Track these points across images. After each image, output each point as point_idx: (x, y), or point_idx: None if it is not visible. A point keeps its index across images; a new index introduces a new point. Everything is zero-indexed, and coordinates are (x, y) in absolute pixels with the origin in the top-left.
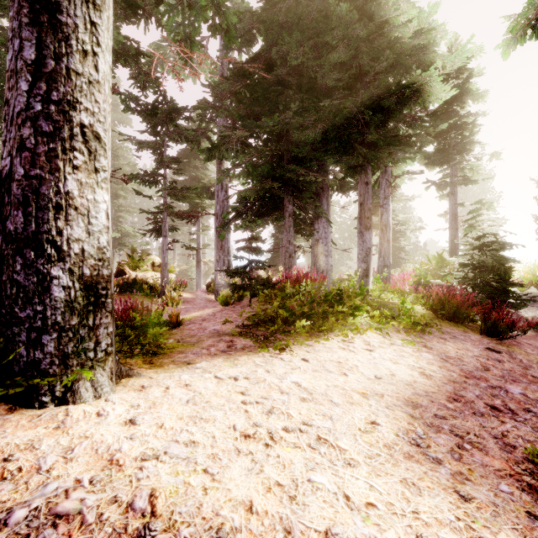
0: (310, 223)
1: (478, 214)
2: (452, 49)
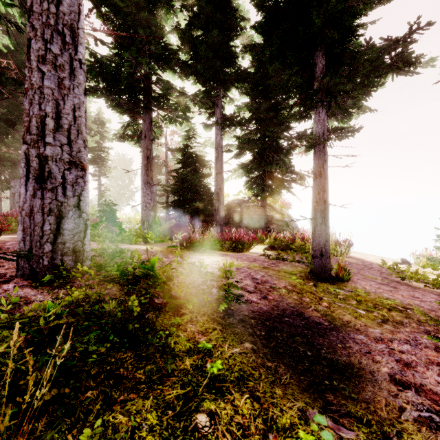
0: (5, 180)
1: (106, 192)
2: (99, 113)
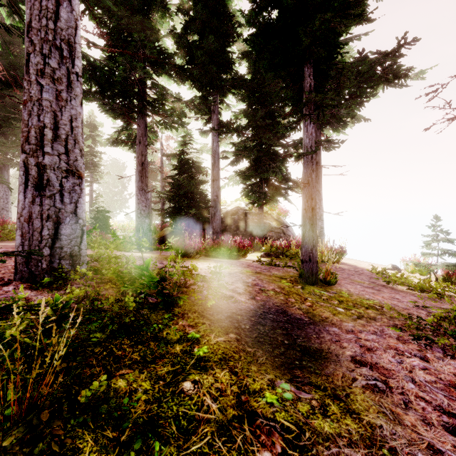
0: None
1: (98, 198)
2: (91, 116)
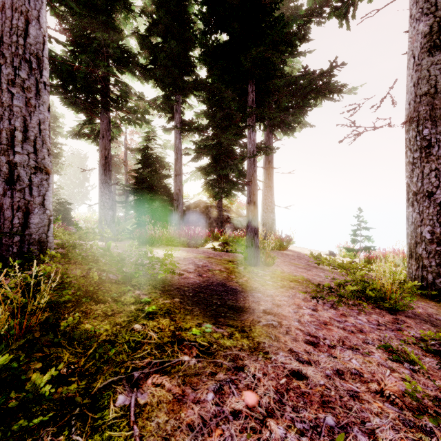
0: None
1: (59, 190)
2: (51, 107)
